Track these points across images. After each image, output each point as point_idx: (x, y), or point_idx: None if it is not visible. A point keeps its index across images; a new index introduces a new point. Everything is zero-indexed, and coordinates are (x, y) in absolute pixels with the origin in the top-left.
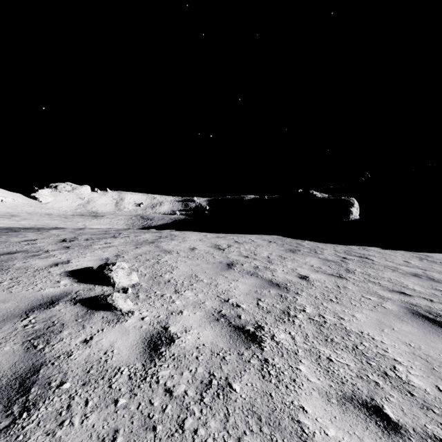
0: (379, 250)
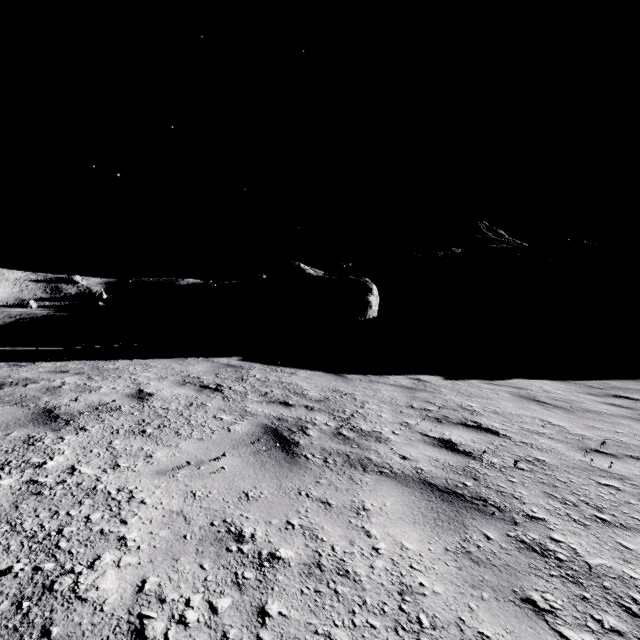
0: (449, 383)
